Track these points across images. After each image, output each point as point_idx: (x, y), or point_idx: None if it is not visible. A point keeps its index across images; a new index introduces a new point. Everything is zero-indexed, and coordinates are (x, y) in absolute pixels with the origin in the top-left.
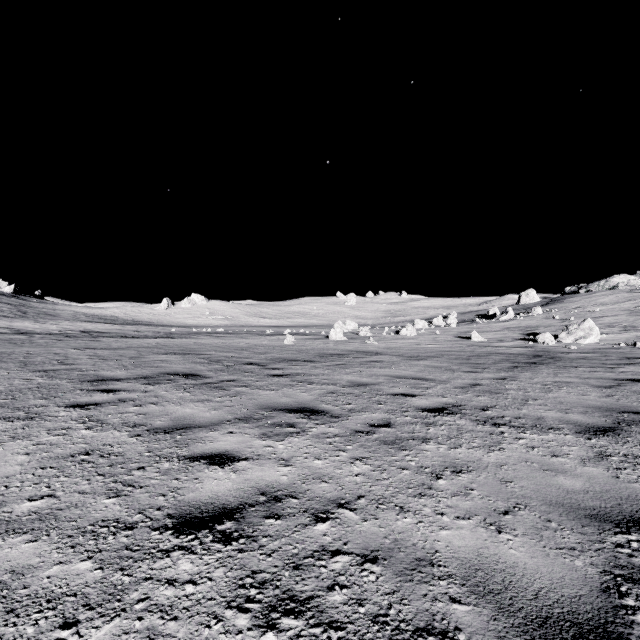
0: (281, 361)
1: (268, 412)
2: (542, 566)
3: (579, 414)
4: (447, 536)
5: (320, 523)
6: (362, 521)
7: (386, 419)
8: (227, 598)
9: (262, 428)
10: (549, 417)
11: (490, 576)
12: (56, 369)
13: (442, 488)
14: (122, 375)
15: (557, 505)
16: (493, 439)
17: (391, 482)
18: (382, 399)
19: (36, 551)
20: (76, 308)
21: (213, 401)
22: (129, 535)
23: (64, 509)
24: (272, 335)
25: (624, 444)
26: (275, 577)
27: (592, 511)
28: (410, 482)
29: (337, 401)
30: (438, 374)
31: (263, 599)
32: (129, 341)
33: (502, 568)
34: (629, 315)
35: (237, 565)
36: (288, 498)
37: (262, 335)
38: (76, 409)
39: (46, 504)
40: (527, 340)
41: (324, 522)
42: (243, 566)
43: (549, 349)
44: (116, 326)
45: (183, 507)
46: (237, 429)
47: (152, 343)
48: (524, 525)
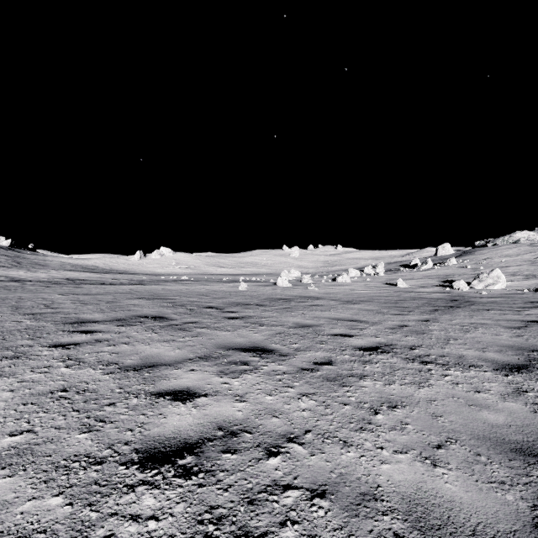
0: (236, 305)
1: (225, 351)
2: (476, 500)
3: (495, 353)
4: (387, 470)
5: (272, 457)
6: (310, 455)
7: (328, 357)
8: (187, 534)
9: (220, 366)
10: (469, 355)
11: (429, 511)
12: (43, 312)
13: (380, 423)
14: (99, 318)
15: (484, 439)
16: (422, 376)
17: (334, 417)
18: (323, 339)
19: (12, 486)
20: (63, 259)
21: (177, 341)
22: (98, 470)
23: (41, 444)
24: (228, 282)
25: (537, 380)
26: (231, 512)
27: (516, 445)
28: (351, 417)
29: (285, 341)
30: (371, 316)
31: (220, 535)
32: (107, 287)
33: (440, 503)
34: (530, 265)
35: (196, 500)
36: (243, 433)
37: (220, 282)
38: (58, 349)
39: (25, 439)
40: (444, 286)
41: (275, 456)
42: (202, 501)
43: (463, 294)
44: (96, 274)
45: (148, 442)
46: (198, 367)
47: (126, 289)
48: (456, 459)
